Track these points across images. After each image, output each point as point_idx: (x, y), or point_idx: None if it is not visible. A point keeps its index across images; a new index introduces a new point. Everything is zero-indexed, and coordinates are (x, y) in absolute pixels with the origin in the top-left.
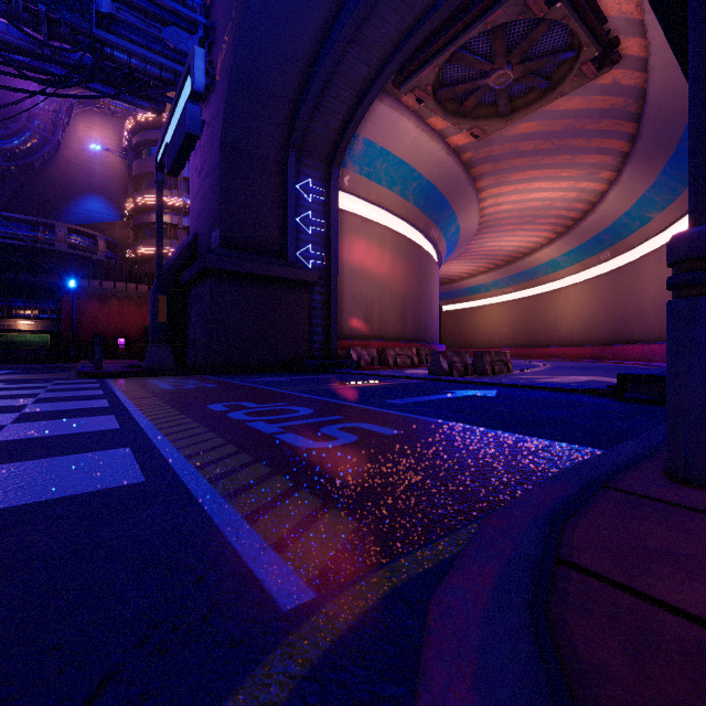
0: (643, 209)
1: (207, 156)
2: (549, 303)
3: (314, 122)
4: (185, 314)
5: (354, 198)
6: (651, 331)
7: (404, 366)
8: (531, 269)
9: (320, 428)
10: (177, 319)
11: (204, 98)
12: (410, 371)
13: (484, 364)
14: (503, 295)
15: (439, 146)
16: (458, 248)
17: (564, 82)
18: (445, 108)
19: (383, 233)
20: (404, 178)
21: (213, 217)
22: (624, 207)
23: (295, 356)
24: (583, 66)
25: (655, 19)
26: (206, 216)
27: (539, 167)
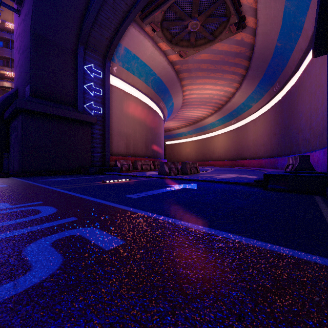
0: (249, 101)
1: (23, 39)
2: (211, 142)
3: (95, 31)
4: (9, 139)
5: (120, 80)
6: (251, 154)
7: (146, 170)
8: (204, 126)
9: (30, 243)
10: (2, 141)
11: (20, 3)
12: (149, 172)
13: (187, 169)
14: (192, 137)
15: (164, 59)
16: (173, 114)
17: (222, 33)
18: (167, 38)
19: (135, 101)
20: (146, 73)
21: (26, 78)
22: (242, 100)
23: (82, 165)
24: (230, 26)
25: (262, 7)
26: (22, 77)
27: (209, 77)
